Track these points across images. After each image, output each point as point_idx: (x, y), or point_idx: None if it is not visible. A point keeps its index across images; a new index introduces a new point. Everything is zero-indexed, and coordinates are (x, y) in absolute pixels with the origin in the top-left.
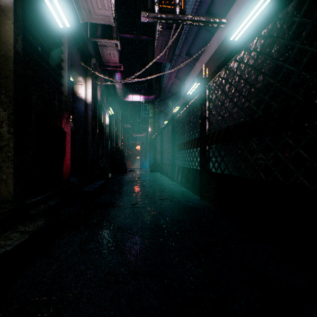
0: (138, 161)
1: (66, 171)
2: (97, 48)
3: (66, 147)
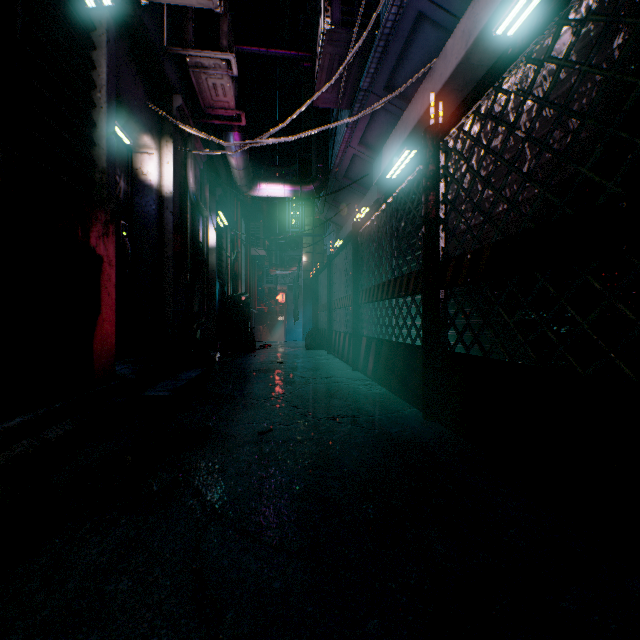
0: (281, 326)
1: (103, 349)
2: (187, 75)
3: (101, 294)
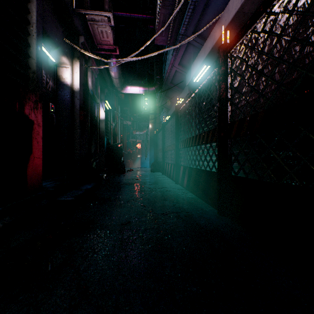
0: (139, 160)
1: (34, 174)
2: (87, 27)
3: (33, 142)
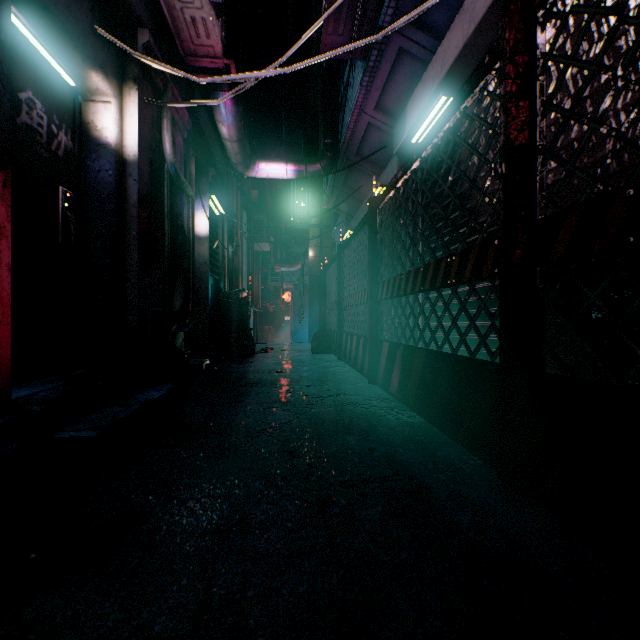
0: (288, 326)
1: None
2: (162, 14)
3: None
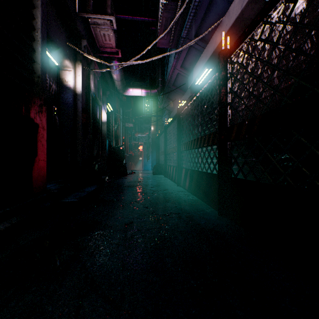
0: (141, 162)
1: (39, 176)
2: (90, 30)
3: (38, 145)
